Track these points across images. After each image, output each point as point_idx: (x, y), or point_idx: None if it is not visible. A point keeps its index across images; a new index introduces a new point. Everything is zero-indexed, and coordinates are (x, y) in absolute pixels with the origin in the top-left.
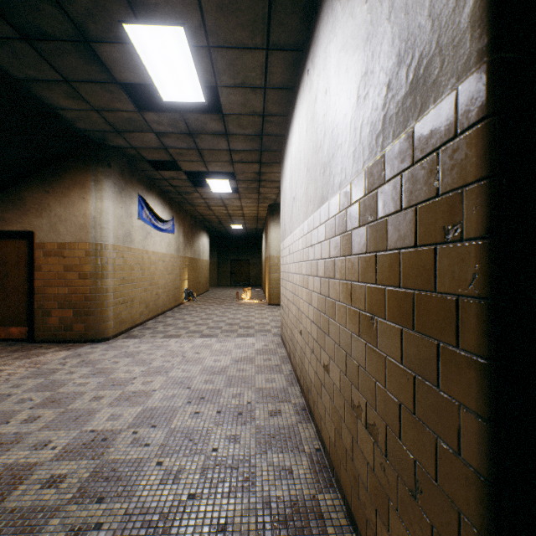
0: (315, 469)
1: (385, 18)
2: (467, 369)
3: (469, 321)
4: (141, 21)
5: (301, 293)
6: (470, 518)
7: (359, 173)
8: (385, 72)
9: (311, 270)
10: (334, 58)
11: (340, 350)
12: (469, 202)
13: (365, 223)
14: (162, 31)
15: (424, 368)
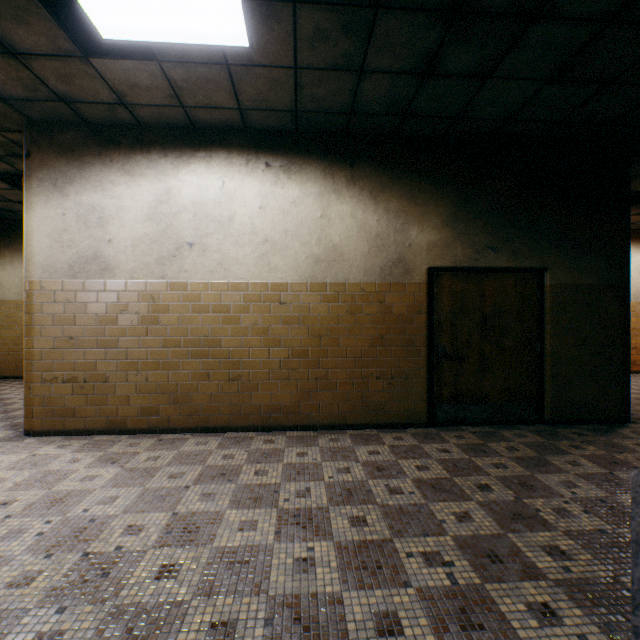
0: (331, 433)
1: (392, 241)
2: (423, 339)
3: (424, 330)
4: (247, 3)
5: (241, 342)
6: (424, 367)
7: (371, 282)
8: (392, 258)
9: (280, 321)
10: (338, 210)
11: (348, 360)
12: (424, 307)
13: (377, 303)
14: (238, 23)
15: (410, 344)
